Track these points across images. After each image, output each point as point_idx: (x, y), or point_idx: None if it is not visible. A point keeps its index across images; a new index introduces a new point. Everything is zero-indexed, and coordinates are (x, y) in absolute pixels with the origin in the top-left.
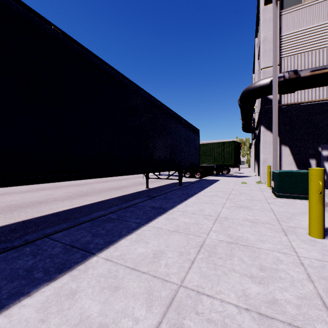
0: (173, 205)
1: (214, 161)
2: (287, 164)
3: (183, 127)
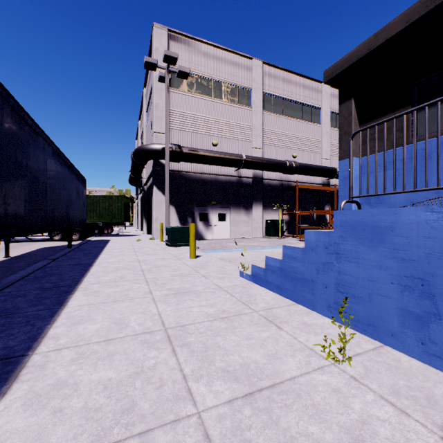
0: (91, 261)
1: (100, 218)
2: (174, 221)
3: (75, 178)
